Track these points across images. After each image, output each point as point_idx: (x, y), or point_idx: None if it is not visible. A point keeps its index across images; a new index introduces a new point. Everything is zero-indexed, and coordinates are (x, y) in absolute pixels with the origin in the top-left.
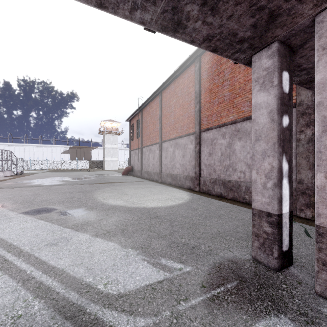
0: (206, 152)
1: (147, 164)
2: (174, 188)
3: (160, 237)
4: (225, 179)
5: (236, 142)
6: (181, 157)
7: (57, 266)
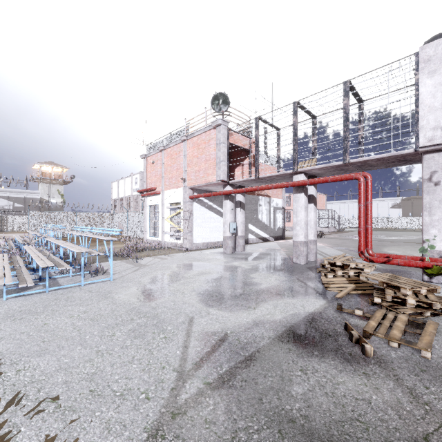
0: None
1: None
2: None
3: None
4: None
5: None
6: None
7: None
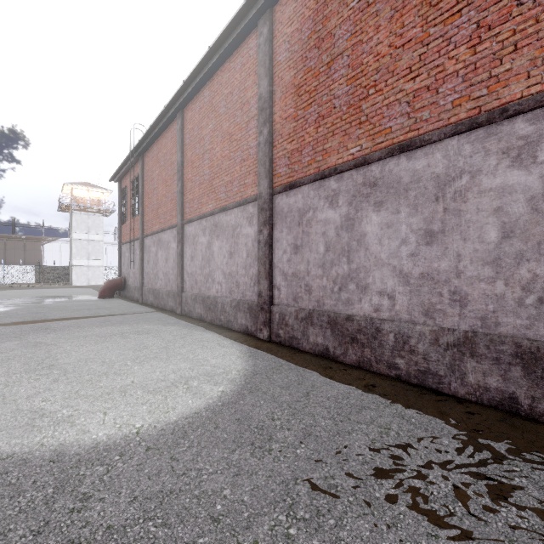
0: (287, 242)
1: (154, 274)
2: (210, 331)
3: None
4: (336, 312)
5: (367, 215)
6: (226, 256)
7: None
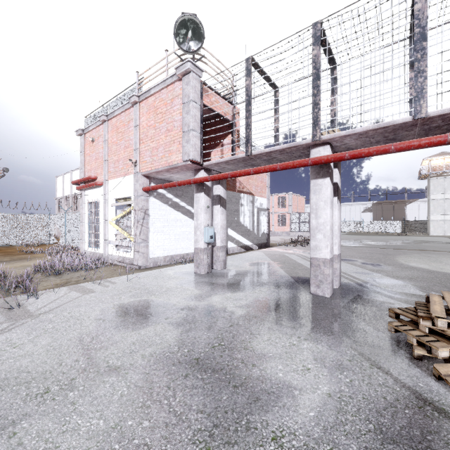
0: None
1: None
2: None
3: (445, 287)
4: None
5: None
6: None
7: (360, 278)
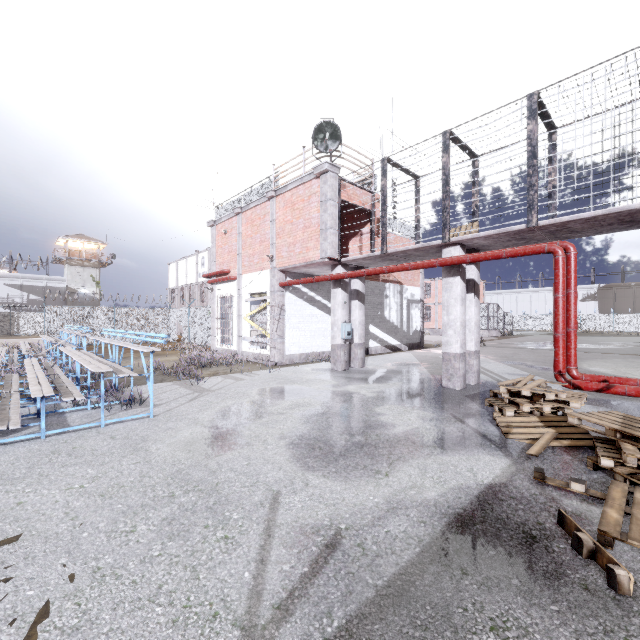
0: None
1: None
2: None
3: None
4: None
5: None
6: None
7: (508, 378)
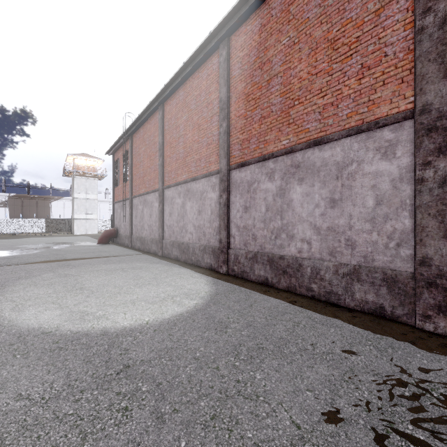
0: (239, 204)
1: (141, 226)
2: (184, 267)
3: None
4: (273, 253)
5: (294, 187)
6: (196, 213)
7: None
